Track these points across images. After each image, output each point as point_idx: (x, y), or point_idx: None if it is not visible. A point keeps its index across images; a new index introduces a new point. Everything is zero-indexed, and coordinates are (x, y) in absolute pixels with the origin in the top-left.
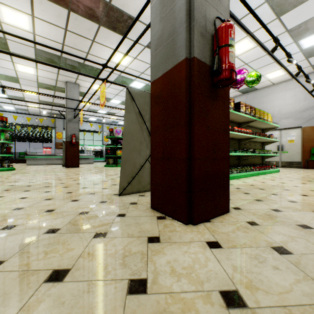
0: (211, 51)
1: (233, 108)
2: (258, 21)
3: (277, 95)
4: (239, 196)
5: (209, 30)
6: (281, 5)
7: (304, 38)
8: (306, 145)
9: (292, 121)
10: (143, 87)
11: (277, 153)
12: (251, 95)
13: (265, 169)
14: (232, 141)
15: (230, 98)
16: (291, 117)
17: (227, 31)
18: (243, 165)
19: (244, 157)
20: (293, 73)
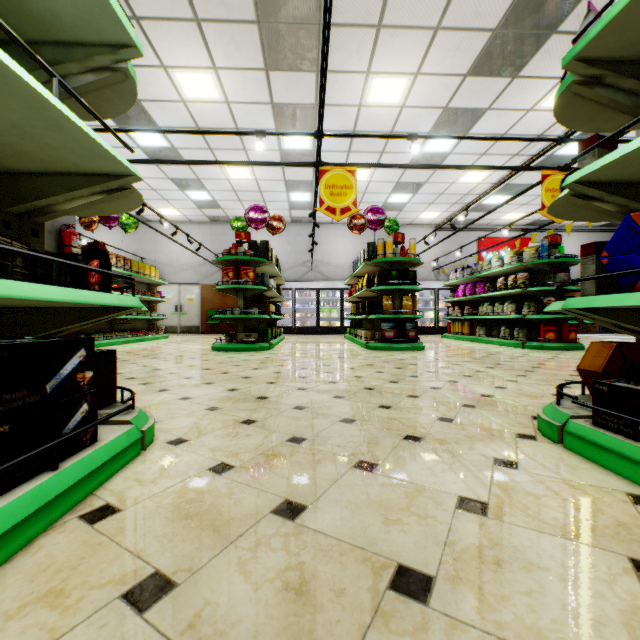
0: (59, 242)
1: None
2: None
3: (176, 237)
4: None
5: (57, 228)
6: (156, 157)
7: (190, 191)
8: (205, 307)
9: (192, 275)
10: None
11: (177, 315)
12: (144, 228)
13: (147, 334)
14: None
15: None
16: (191, 271)
17: (72, 237)
18: (118, 330)
19: (118, 320)
20: (191, 217)
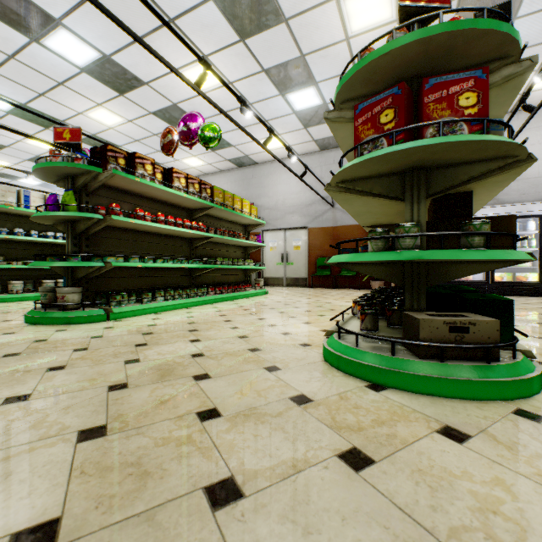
0: None
1: (149, 176)
2: (141, 1)
3: (281, 177)
4: (31, 363)
5: None
6: (239, 17)
7: (292, 93)
8: (312, 255)
9: (298, 218)
10: (14, 108)
11: (282, 265)
12: (250, 172)
13: (236, 290)
14: (173, 241)
15: (144, 156)
16: (297, 213)
17: None
18: (201, 285)
19: (198, 271)
20: (297, 148)
